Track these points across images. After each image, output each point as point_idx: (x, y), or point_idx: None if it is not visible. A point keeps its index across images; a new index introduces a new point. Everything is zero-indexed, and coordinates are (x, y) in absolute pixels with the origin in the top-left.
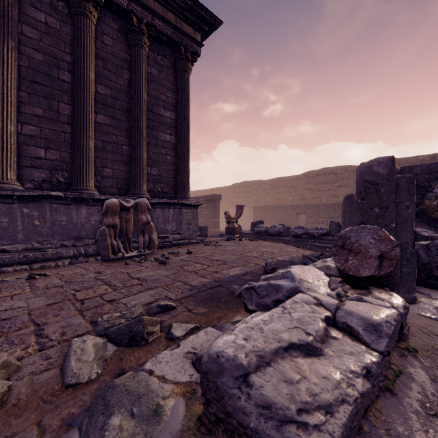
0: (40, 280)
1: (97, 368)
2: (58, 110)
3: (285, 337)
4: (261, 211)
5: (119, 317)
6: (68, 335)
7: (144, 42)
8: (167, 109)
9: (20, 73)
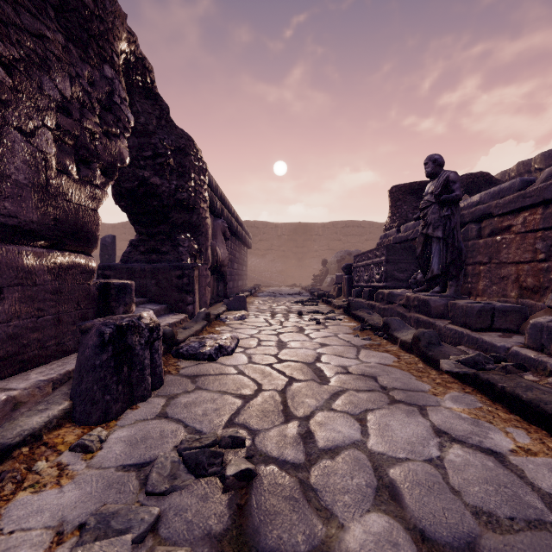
0: None
1: None
2: None
3: None
4: None
5: None
6: None
7: None
8: None
9: None
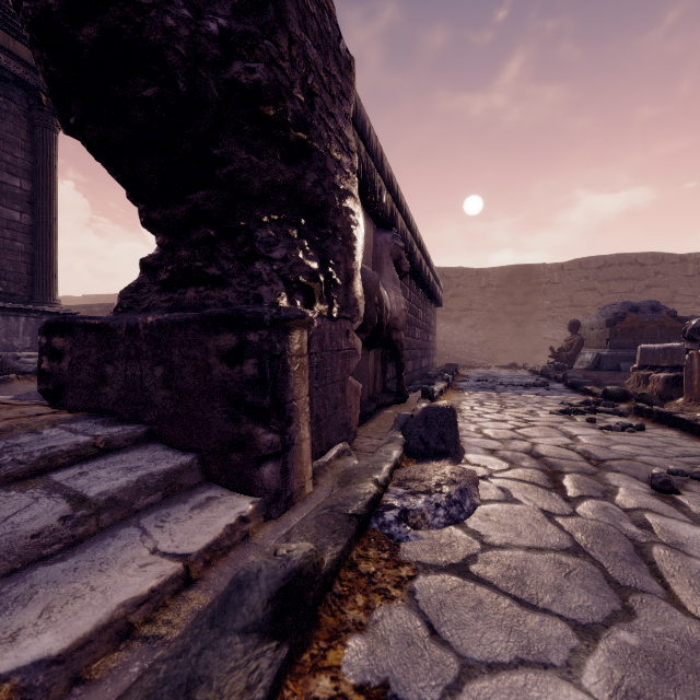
0: None
1: None
2: None
3: None
4: None
5: None
6: None
7: None
8: (15, 174)
9: None
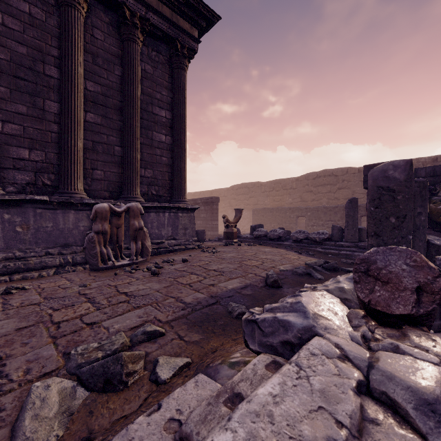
0: (17, 295)
1: (58, 428)
2: (44, 108)
3: (306, 433)
4: (260, 214)
5: (96, 349)
6: (32, 374)
7: (138, 37)
8: (162, 108)
9: (1, 67)
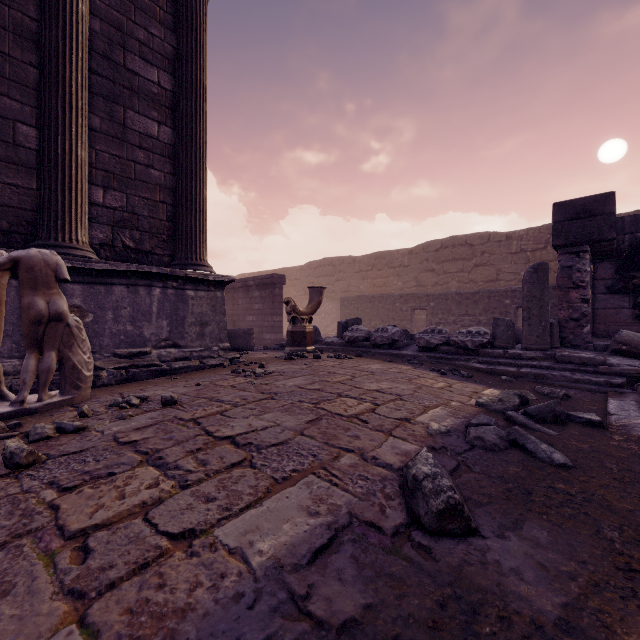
0: None
1: None
2: None
3: None
4: (354, 305)
5: None
6: None
7: None
8: (151, 62)
9: None
